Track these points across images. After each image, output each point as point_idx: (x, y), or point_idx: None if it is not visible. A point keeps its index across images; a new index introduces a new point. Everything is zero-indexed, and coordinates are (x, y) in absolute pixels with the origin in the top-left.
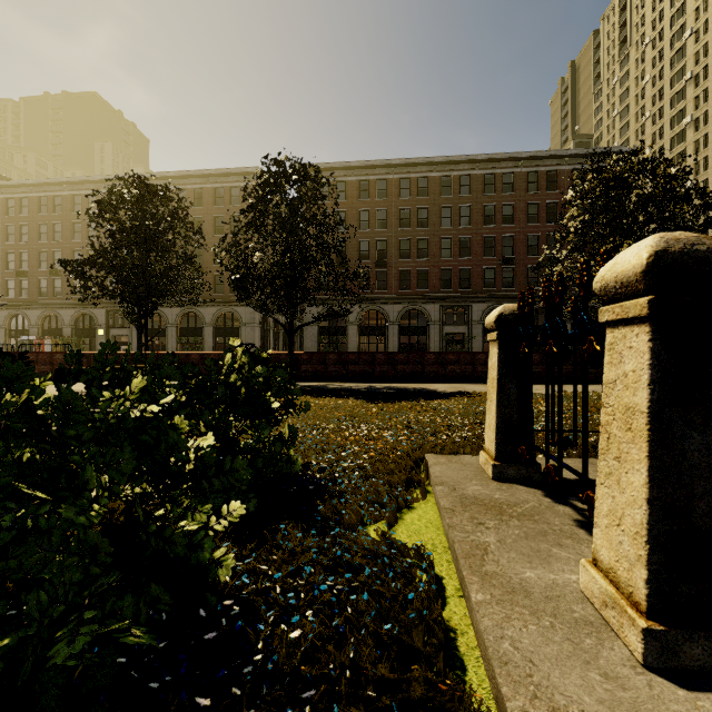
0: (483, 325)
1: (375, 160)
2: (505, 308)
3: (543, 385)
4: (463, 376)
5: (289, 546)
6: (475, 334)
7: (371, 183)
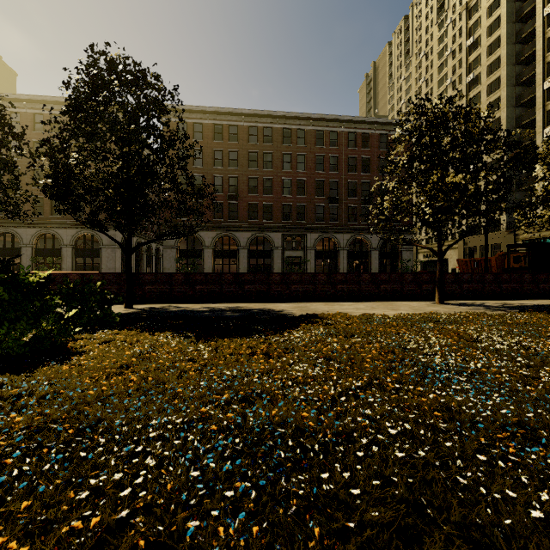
0: (315, 250)
1: (228, 108)
2: None
3: (375, 302)
4: (305, 295)
5: None
6: (309, 258)
7: (224, 127)
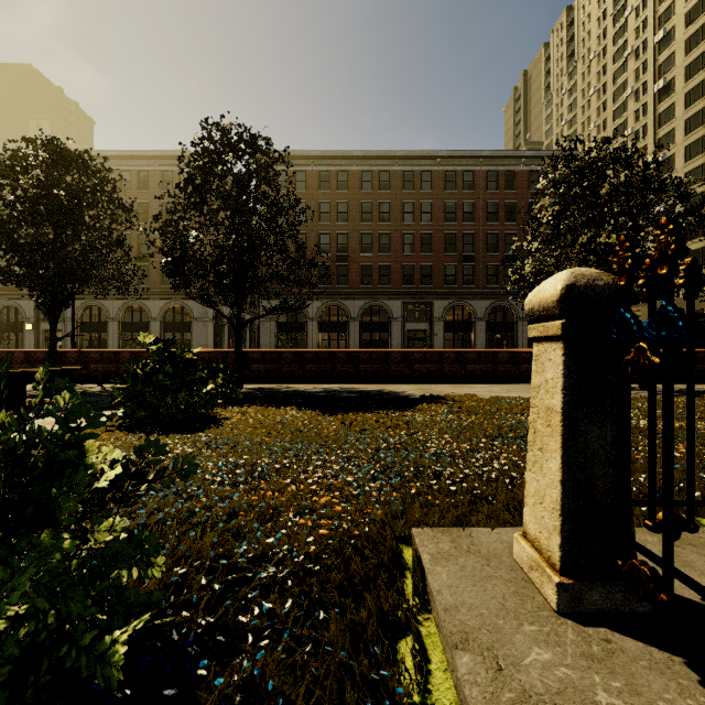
0: (444, 322)
1: (336, 151)
2: (576, 275)
3: (513, 385)
4: (430, 376)
5: None
6: (436, 331)
7: (331, 174)
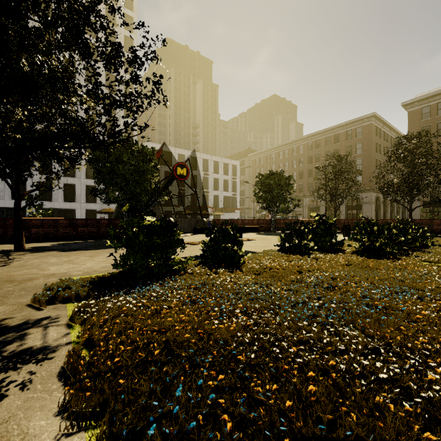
0: None
1: None
2: None
3: None
4: None
5: (437, 246)
6: None
7: None
